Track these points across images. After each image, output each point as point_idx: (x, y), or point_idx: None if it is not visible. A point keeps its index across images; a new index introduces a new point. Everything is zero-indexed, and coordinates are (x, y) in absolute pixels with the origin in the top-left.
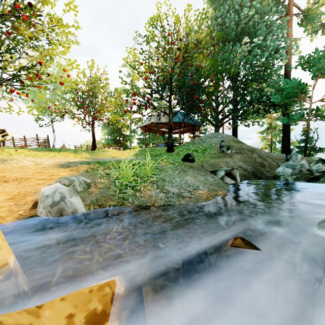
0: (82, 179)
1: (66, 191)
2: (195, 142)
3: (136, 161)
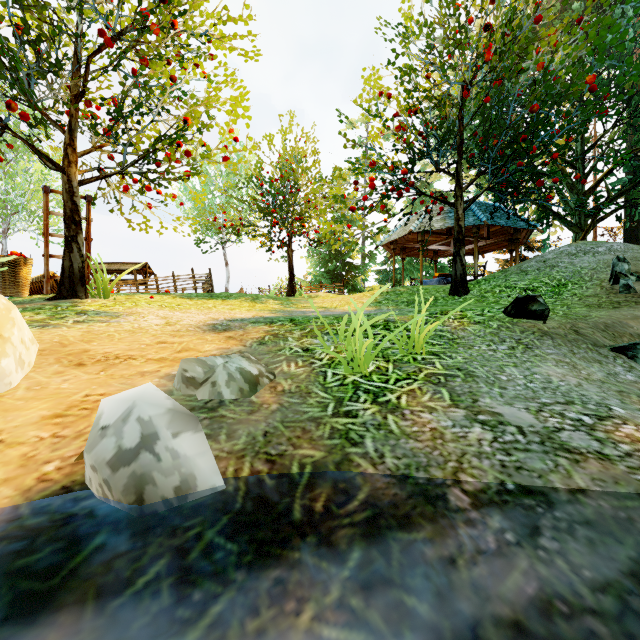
0: (237, 366)
1: (162, 416)
2: (526, 268)
3: (383, 316)
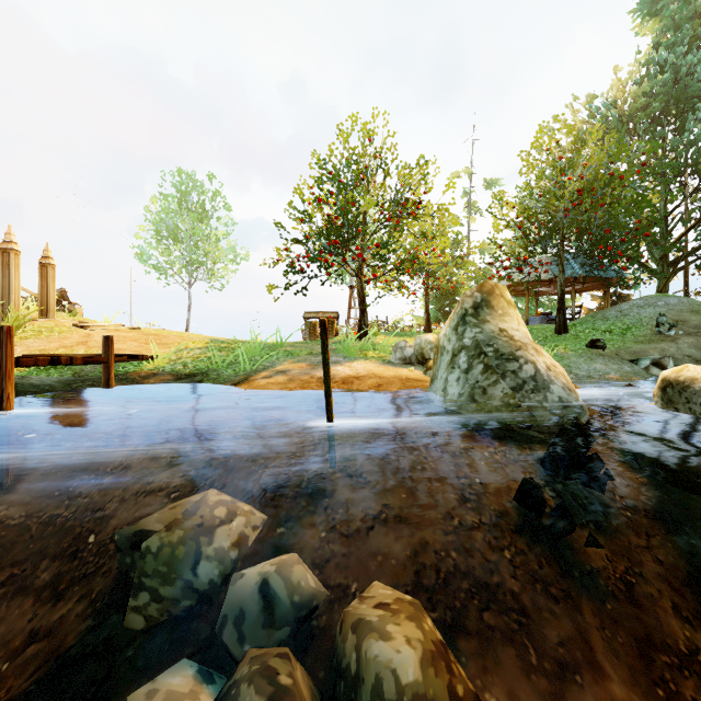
0: None
1: None
2: (607, 316)
3: None
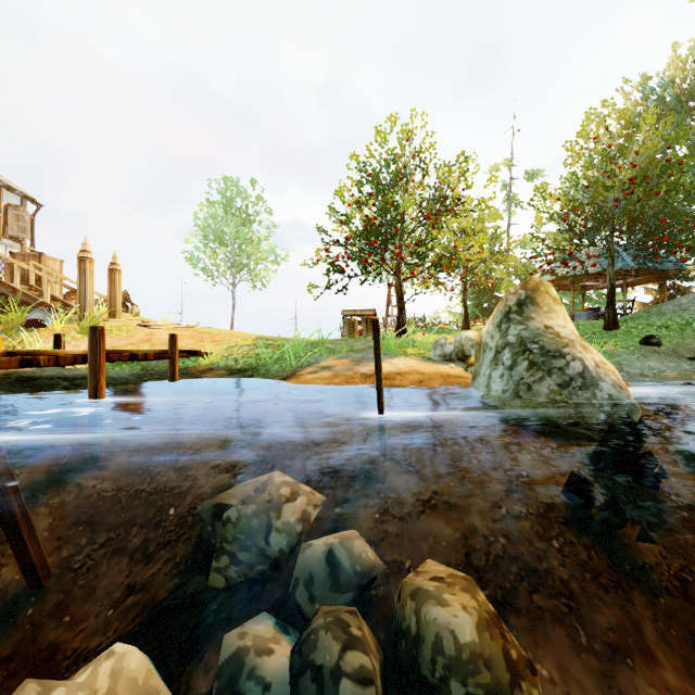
0: None
1: None
2: (663, 311)
3: None
